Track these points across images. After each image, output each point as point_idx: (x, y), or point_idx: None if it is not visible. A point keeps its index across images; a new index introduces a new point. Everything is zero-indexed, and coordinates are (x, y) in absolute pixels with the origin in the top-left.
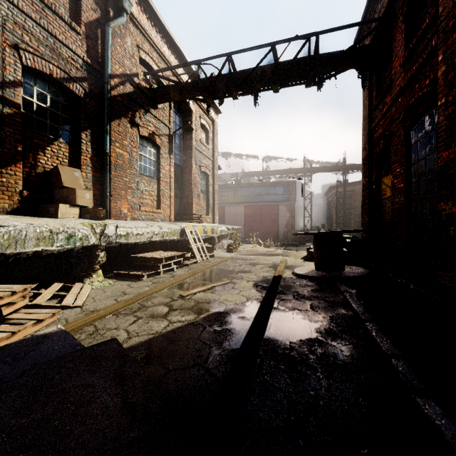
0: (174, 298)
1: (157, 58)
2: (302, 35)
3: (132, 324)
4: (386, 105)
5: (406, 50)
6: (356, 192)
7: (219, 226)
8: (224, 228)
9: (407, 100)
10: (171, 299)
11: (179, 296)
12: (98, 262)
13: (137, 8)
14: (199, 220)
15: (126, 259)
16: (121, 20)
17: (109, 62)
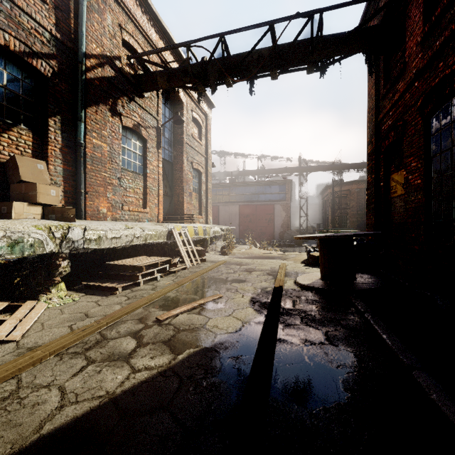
0: (149, 323)
1: (143, 42)
2: (304, 12)
3: (76, 374)
4: (398, 92)
5: (425, 26)
6: (352, 192)
7: (212, 227)
8: (218, 229)
9: (427, 82)
10: (144, 325)
11: (156, 319)
12: (59, 273)
13: None
14: (191, 220)
15: (101, 267)
16: None
17: (83, 38)
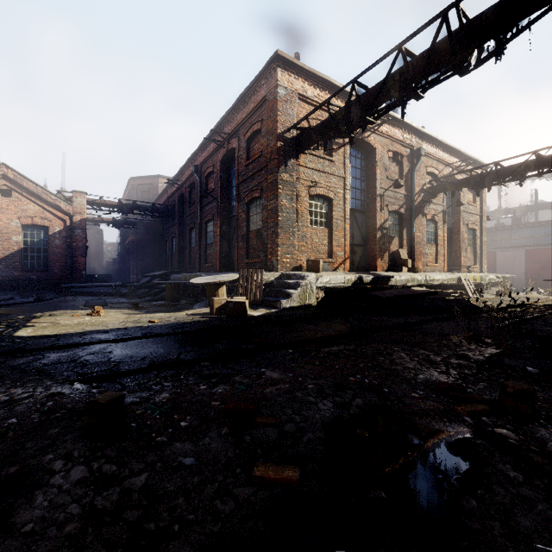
0: None
1: (436, 164)
2: None
3: None
4: None
5: None
6: None
7: (488, 275)
8: (493, 276)
9: None
10: None
11: None
12: None
13: (426, 145)
14: (467, 270)
15: None
16: (419, 162)
17: (414, 189)
